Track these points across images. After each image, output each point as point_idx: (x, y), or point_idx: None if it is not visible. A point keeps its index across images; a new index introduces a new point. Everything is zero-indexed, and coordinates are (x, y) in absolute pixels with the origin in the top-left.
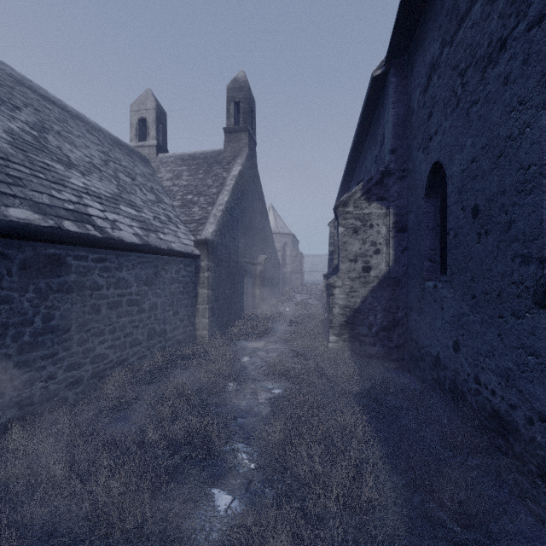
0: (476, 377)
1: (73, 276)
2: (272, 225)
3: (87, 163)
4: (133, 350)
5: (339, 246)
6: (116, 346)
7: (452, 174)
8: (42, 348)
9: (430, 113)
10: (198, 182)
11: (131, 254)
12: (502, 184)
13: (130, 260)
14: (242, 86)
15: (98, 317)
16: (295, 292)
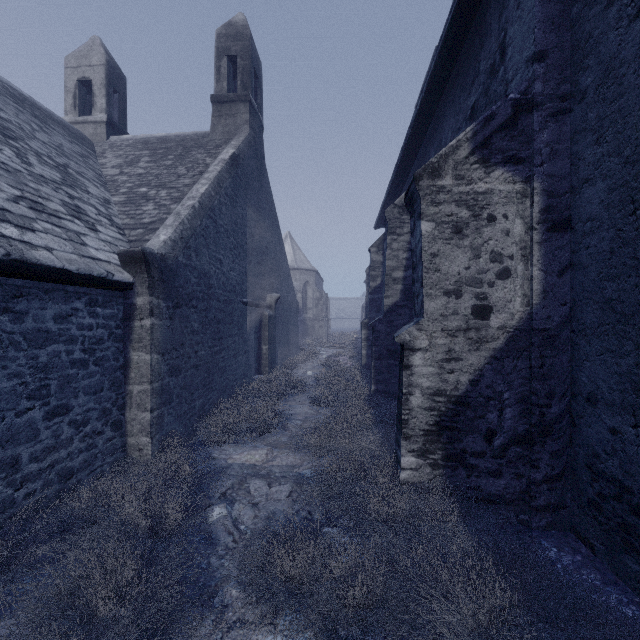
0: None
1: None
2: (290, 258)
3: None
4: None
5: (422, 263)
6: None
7: None
8: None
9: None
10: (162, 170)
11: None
12: None
13: None
14: (240, 32)
15: None
16: (319, 345)
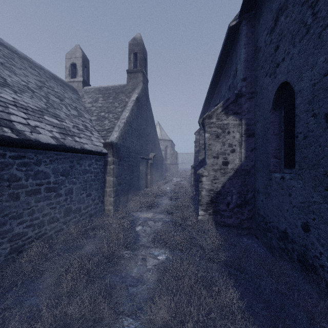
0: None
1: None
2: (158, 135)
3: (22, 85)
4: (51, 226)
5: (205, 147)
6: (34, 225)
7: (301, 89)
8: None
9: (277, 46)
10: (109, 105)
11: (49, 152)
12: None
13: (48, 157)
14: (139, 42)
15: (16, 203)
16: (173, 176)
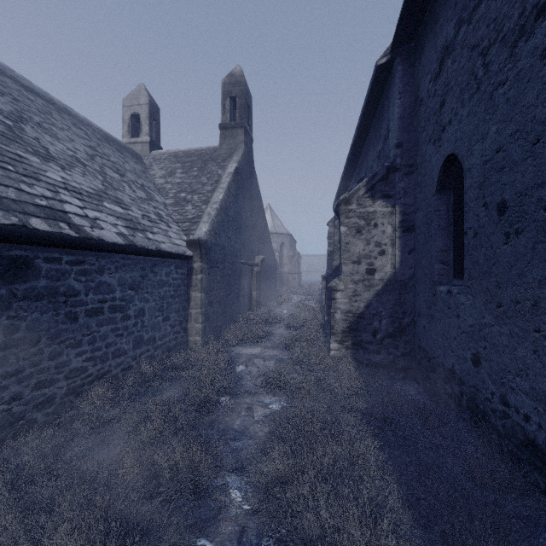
0: (503, 397)
1: (43, 281)
2: (269, 225)
3: (69, 156)
4: (116, 361)
5: (341, 247)
6: (96, 358)
7: (471, 167)
8: (3, 365)
9: (442, 102)
10: (192, 180)
11: (115, 256)
12: (540, 175)
13: (112, 262)
14: (238, 81)
15: (74, 327)
16: (293, 293)
